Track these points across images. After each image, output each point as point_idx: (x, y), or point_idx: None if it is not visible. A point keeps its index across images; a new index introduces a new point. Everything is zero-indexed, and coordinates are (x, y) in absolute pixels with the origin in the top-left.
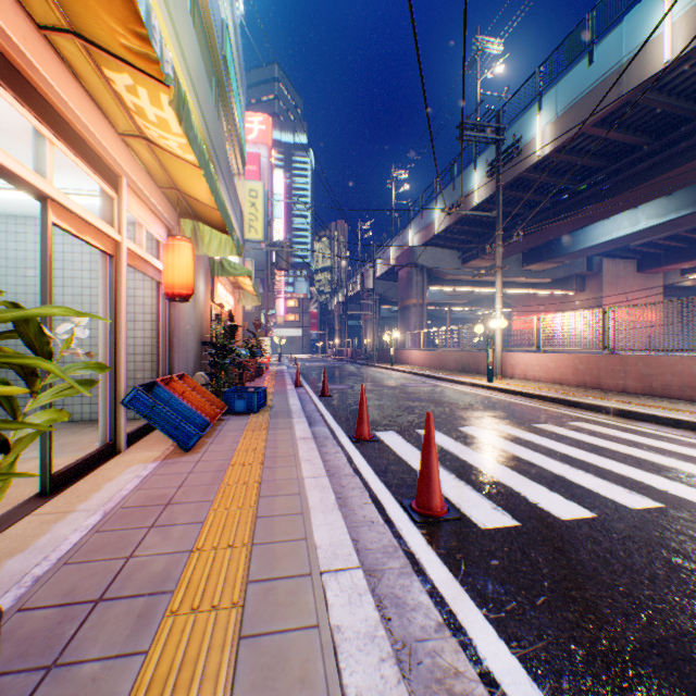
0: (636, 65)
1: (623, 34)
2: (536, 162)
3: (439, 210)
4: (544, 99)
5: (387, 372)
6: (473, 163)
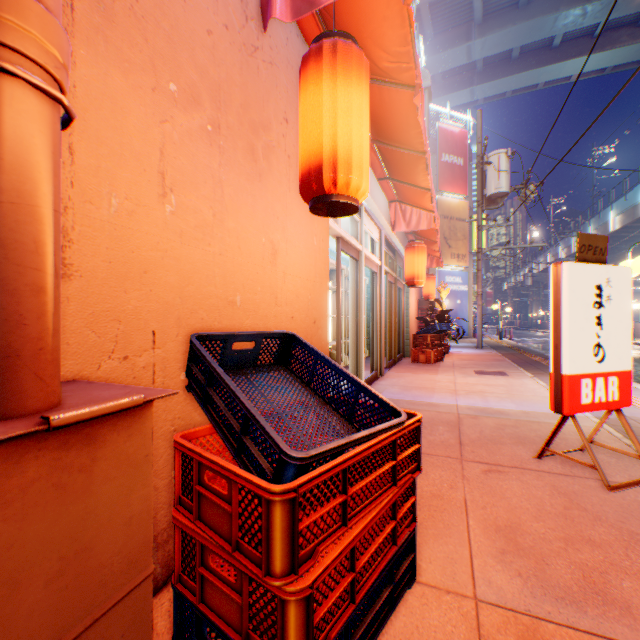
0: (635, 210)
1: (632, 195)
2: (611, 232)
3: (573, 240)
4: (612, 205)
5: (532, 332)
6: (588, 221)
